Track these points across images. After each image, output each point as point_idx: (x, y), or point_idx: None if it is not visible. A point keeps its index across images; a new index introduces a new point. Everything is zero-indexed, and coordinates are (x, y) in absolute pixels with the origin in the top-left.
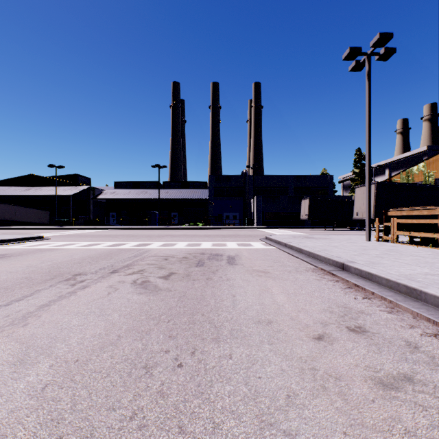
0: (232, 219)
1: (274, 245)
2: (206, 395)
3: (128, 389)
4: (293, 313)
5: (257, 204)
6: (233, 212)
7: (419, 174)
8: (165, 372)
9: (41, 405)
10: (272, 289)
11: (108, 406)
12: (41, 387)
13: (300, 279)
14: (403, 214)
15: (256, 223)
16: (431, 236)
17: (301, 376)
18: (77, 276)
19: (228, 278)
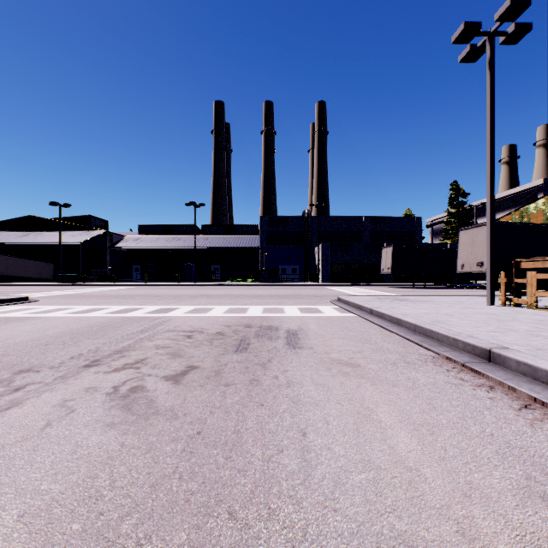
0: (290, 274)
1: (353, 311)
2: None
3: None
4: (457, 507)
5: (323, 253)
6: (292, 265)
7: (538, 214)
8: None
9: None
10: (378, 412)
11: None
12: None
13: (421, 383)
14: (547, 266)
15: (321, 279)
16: None
17: None
18: (20, 376)
19: (290, 379)
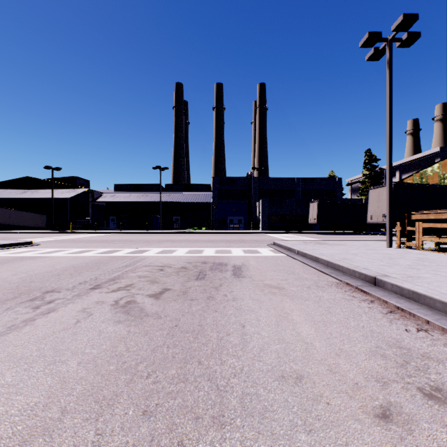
0: (236, 223)
1: (284, 252)
2: None
3: None
4: (330, 359)
5: (263, 207)
6: (238, 216)
7: (433, 176)
8: None
9: None
10: (292, 315)
11: None
12: None
13: (325, 298)
14: (430, 217)
15: (261, 228)
16: None
17: None
18: (48, 294)
19: (235, 296)
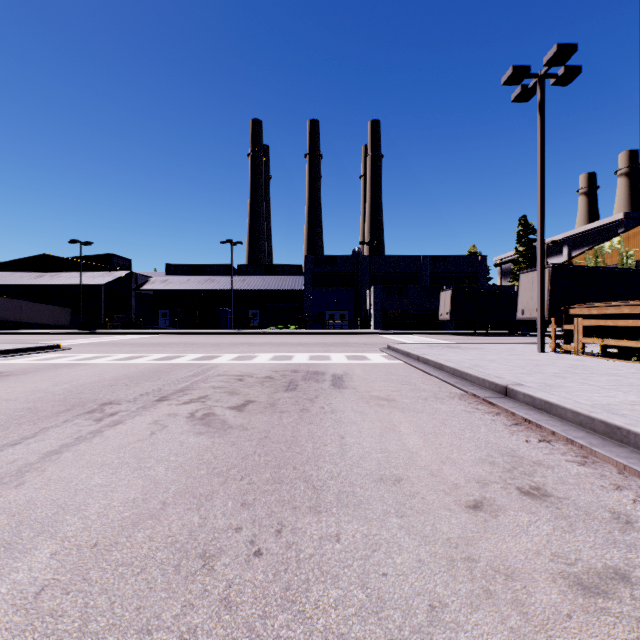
0: (338, 320)
1: (400, 358)
2: (299, 606)
3: (174, 596)
4: (434, 466)
5: (375, 297)
6: (340, 310)
7: (613, 254)
8: (234, 565)
9: (31, 623)
10: (400, 427)
11: (139, 625)
12: (34, 592)
13: (442, 411)
14: (593, 312)
15: (373, 326)
16: (634, 346)
17: (451, 573)
18: (106, 406)
19: (334, 409)
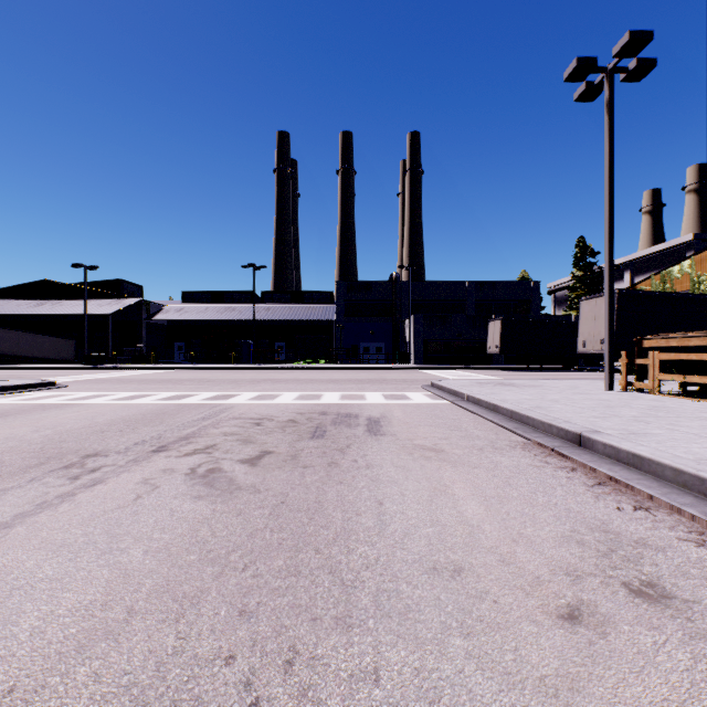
0: (374, 354)
1: (446, 397)
2: None
3: None
4: (504, 547)
5: (415, 328)
6: (376, 342)
7: (683, 279)
8: None
9: None
10: (454, 488)
11: None
12: None
13: (504, 465)
14: (672, 344)
15: (413, 360)
16: None
17: None
18: (89, 459)
19: (369, 462)
